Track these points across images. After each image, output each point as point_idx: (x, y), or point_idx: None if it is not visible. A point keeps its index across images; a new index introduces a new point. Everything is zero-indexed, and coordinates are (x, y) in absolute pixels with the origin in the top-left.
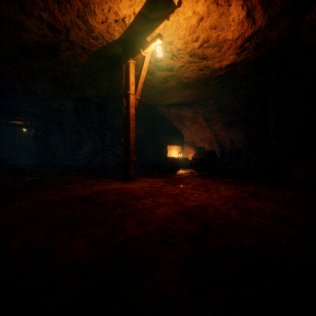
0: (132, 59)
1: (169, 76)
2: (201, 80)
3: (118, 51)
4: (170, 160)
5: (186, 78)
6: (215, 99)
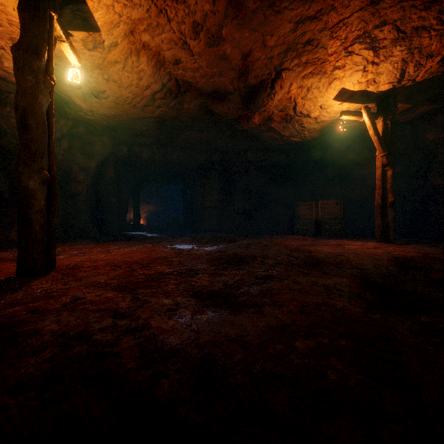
0: (56, 20)
1: None
2: None
3: None
4: None
5: None
6: None
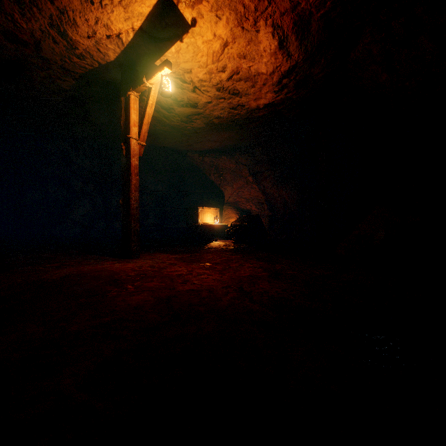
0: (134, 90)
1: (194, 114)
2: (237, 122)
3: (117, 76)
4: (201, 227)
5: (216, 118)
6: (263, 146)
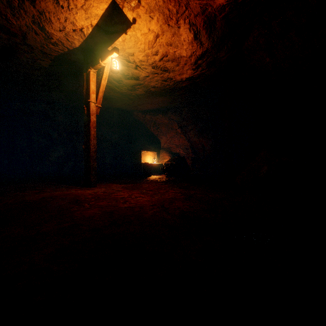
0: (92, 68)
1: (136, 85)
2: (167, 90)
3: (81, 58)
4: (143, 165)
5: (153, 87)
6: (188, 107)
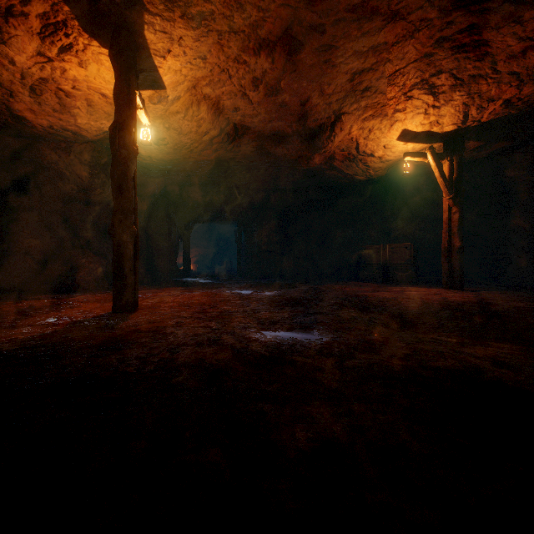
0: (138, 95)
1: None
2: None
3: None
4: None
5: None
6: None
